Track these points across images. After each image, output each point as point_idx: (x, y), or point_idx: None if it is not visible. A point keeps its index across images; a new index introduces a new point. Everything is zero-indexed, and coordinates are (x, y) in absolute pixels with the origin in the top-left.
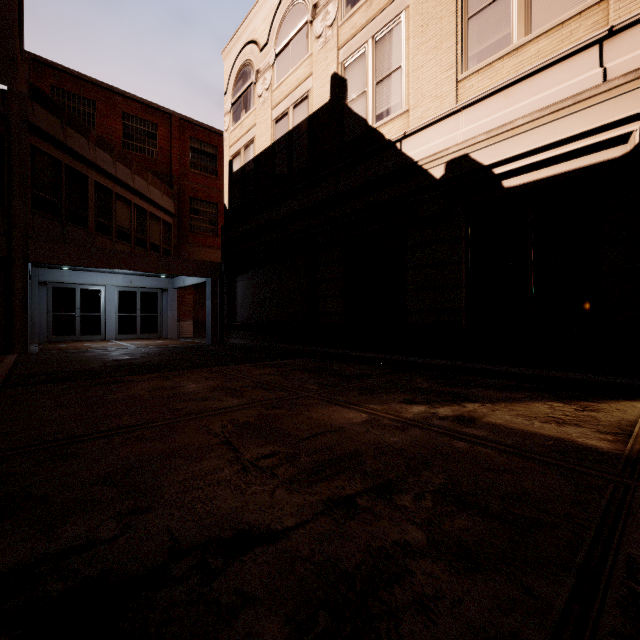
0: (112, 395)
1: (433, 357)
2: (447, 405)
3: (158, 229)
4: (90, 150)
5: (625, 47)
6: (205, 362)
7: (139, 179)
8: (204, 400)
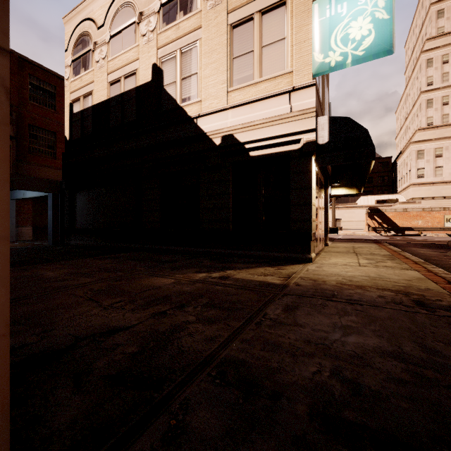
0: None
1: (215, 248)
2: (218, 272)
3: None
4: None
5: (298, 98)
6: (54, 258)
7: None
8: (64, 281)
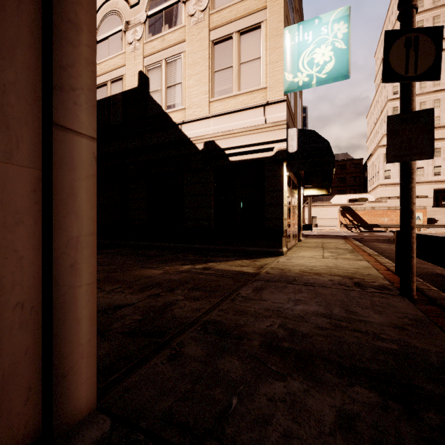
0: None
1: (198, 244)
2: (201, 264)
3: None
4: None
5: (272, 111)
6: None
7: None
8: None
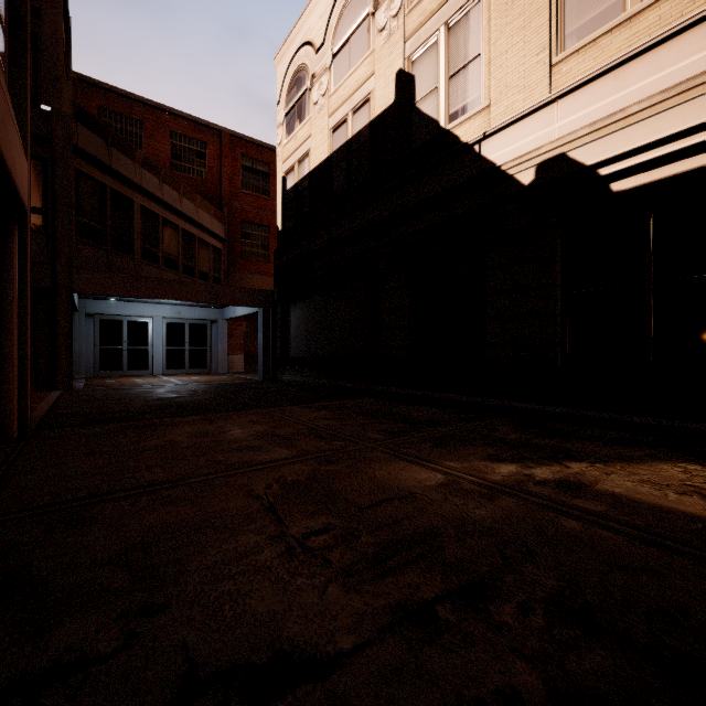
0: (148, 441)
1: (520, 400)
2: (544, 464)
3: (207, 255)
4: (136, 172)
5: None
6: (254, 402)
7: (187, 202)
8: (248, 450)
